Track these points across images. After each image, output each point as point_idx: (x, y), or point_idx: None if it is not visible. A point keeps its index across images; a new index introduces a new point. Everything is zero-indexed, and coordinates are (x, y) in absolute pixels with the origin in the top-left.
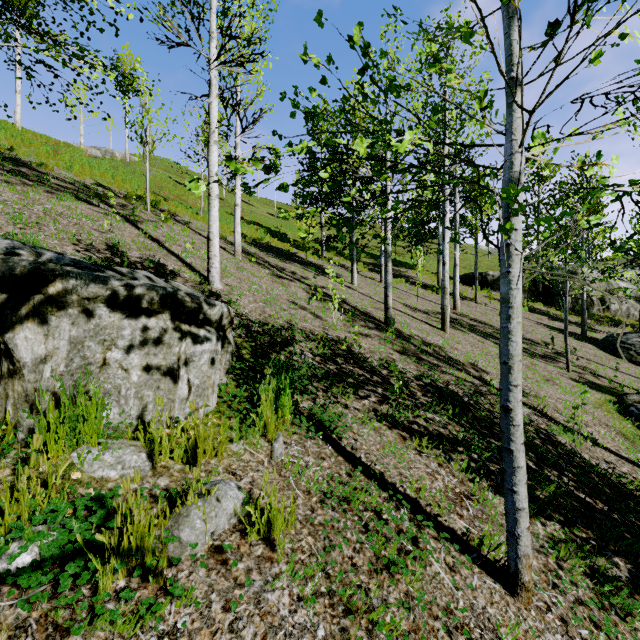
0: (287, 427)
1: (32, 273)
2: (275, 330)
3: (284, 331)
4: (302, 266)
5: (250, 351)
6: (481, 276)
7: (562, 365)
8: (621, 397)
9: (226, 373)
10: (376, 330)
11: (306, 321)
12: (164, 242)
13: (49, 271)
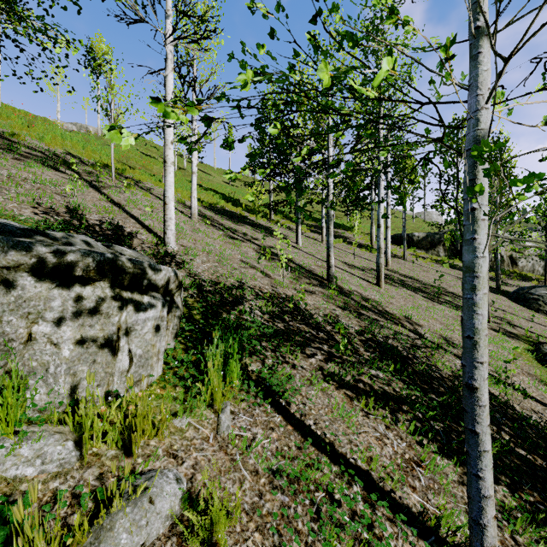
0: (235, 394)
1: None
2: (226, 289)
3: (235, 290)
4: (253, 228)
5: (201, 311)
6: (408, 237)
7: None
8: (536, 345)
9: (174, 337)
10: (320, 287)
11: (256, 279)
12: (125, 206)
13: None
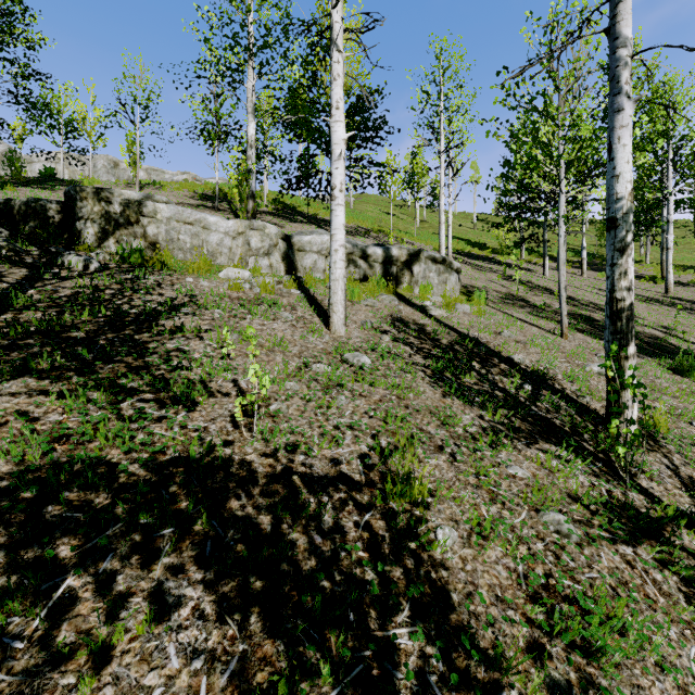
0: (483, 307)
1: (417, 251)
2: (477, 288)
3: (482, 289)
4: (498, 265)
5: (466, 291)
6: None
7: None
8: None
9: (459, 291)
10: (549, 294)
11: (496, 287)
12: None
13: (420, 251)
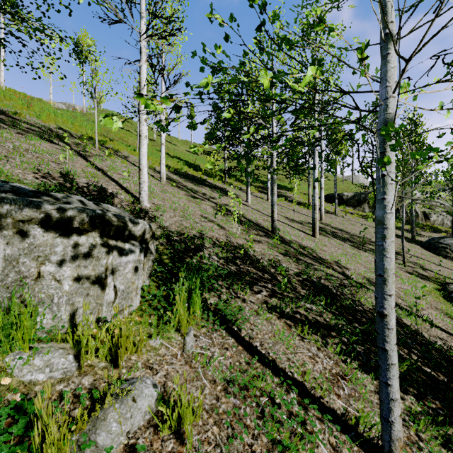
0: (197, 321)
1: None
2: (189, 239)
3: (196, 239)
4: (210, 189)
5: (169, 256)
6: (339, 196)
7: (399, 261)
8: (444, 285)
9: (148, 277)
10: (265, 237)
11: (213, 231)
12: (107, 171)
13: None
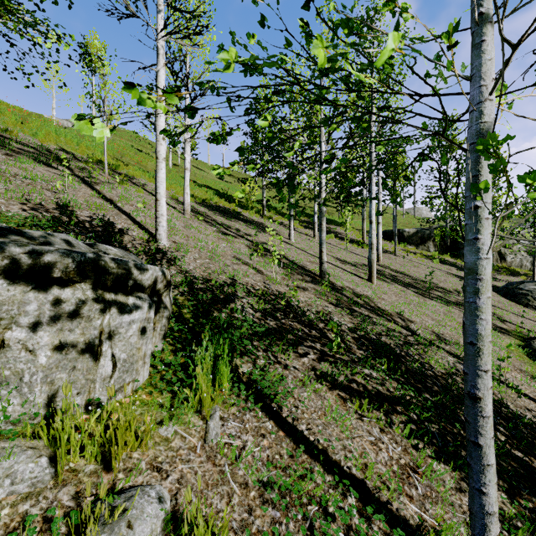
0: (225, 398)
1: None
2: (218, 286)
3: (226, 287)
4: (245, 224)
5: (191, 310)
6: (398, 232)
7: None
8: (527, 341)
9: (162, 339)
10: (312, 283)
11: (248, 276)
12: (117, 202)
13: None
